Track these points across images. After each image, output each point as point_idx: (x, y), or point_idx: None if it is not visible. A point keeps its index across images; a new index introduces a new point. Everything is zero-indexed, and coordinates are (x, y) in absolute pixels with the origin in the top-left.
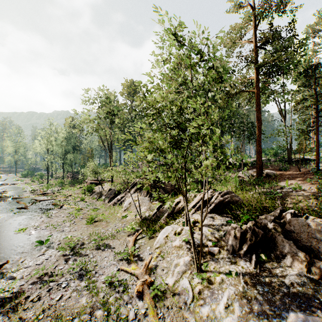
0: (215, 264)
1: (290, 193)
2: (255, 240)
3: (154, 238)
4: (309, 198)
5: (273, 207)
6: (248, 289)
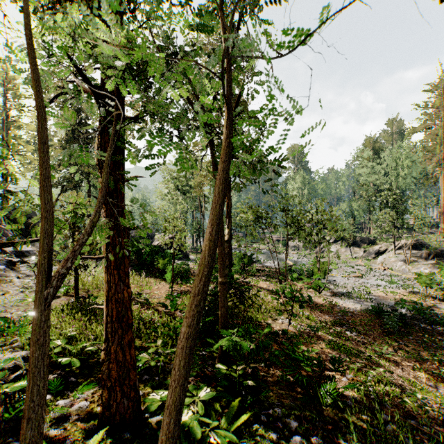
0: (416, 263)
1: None
2: (435, 254)
3: (372, 262)
4: None
5: None
6: (432, 266)
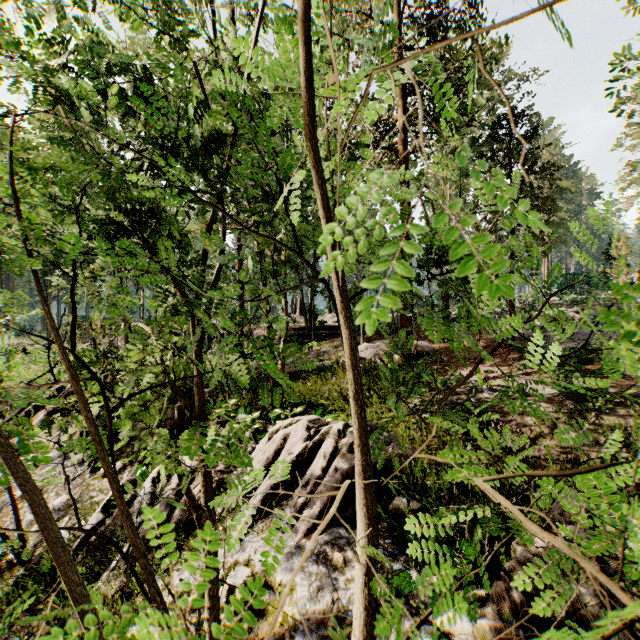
0: None
1: (502, 405)
2: None
3: None
4: (559, 420)
5: (501, 467)
6: None
